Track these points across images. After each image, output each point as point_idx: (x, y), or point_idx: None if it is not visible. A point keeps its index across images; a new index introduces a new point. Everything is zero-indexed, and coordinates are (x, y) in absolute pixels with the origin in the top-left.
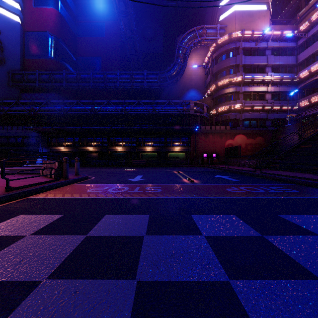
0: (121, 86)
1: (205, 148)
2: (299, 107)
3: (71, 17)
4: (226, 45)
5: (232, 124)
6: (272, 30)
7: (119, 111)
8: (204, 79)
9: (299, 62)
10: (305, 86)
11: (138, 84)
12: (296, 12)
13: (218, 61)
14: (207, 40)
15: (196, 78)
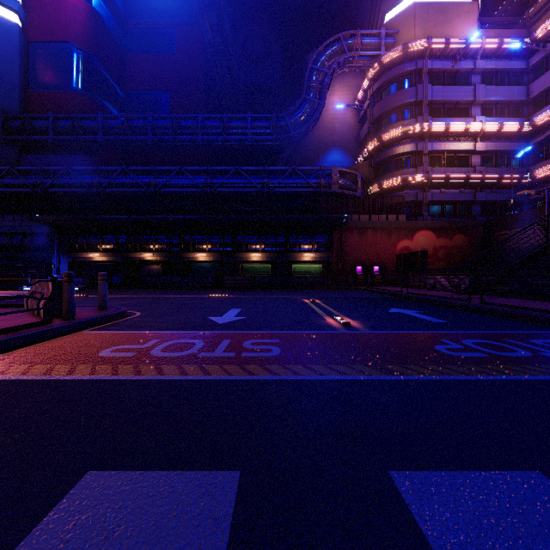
0: (205, 141)
1: (359, 255)
2: (534, 180)
3: (116, 17)
4: (399, 67)
5: (409, 211)
6: (482, 37)
7: (202, 186)
8: (357, 131)
9: (532, 97)
10: (549, 139)
11: (236, 137)
12: (522, 9)
13: (383, 97)
14: (362, 58)
15: (342, 129)
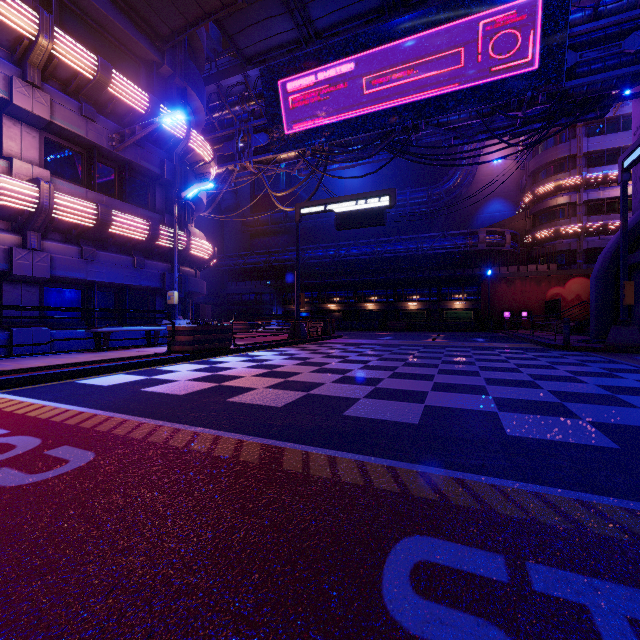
0: None
1: (507, 302)
2: None
3: None
4: None
5: (564, 259)
6: None
7: (370, 254)
8: (520, 178)
9: None
10: None
11: (397, 210)
12: None
13: (539, 151)
14: None
15: (502, 179)
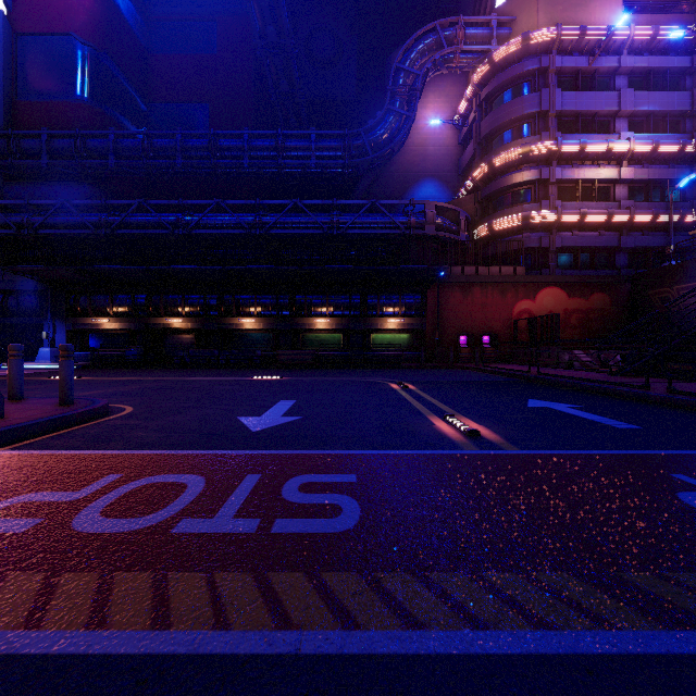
0: (253, 167)
1: (463, 321)
2: None
3: (136, 5)
4: (516, 65)
5: (530, 261)
6: (630, 24)
7: (248, 226)
8: (458, 156)
9: None
10: None
11: (295, 162)
12: None
13: (494, 107)
14: (466, 56)
15: (437, 153)
